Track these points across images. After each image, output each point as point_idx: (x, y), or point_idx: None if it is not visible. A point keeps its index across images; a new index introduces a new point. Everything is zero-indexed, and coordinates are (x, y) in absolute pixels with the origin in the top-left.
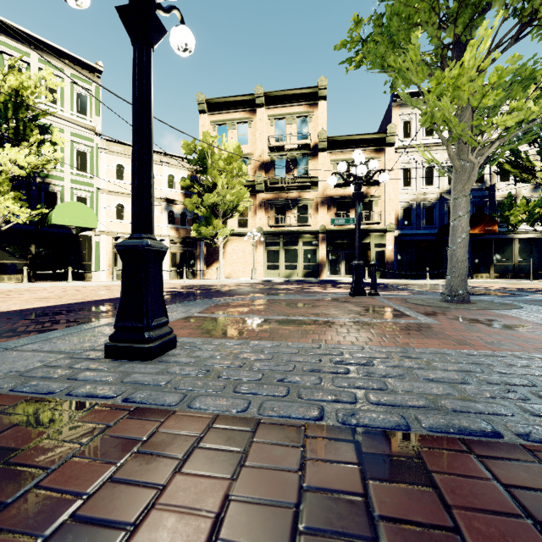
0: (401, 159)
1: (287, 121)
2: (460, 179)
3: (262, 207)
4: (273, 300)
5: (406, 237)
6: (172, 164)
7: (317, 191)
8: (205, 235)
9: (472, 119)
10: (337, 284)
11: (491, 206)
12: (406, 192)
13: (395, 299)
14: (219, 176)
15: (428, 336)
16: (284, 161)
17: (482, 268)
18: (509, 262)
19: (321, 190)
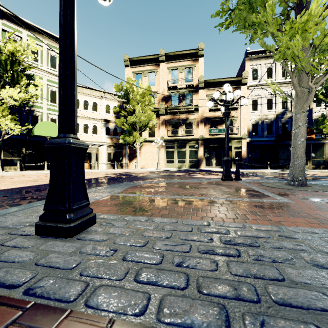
0: (251, 93)
1: (179, 71)
2: (300, 101)
3: (164, 124)
4: (170, 183)
5: (254, 142)
6: (108, 98)
7: (197, 114)
8: (128, 141)
9: (314, 55)
10: (211, 172)
11: (310, 122)
12: (254, 114)
13: (252, 183)
14: (137, 105)
15: (290, 214)
16: (177, 95)
17: None
18: (321, 158)
19: (200, 113)
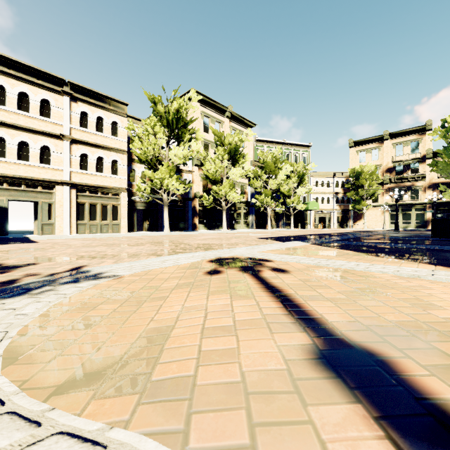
0: None
1: (404, 145)
2: None
3: (388, 192)
4: None
5: None
6: (337, 176)
7: (425, 181)
8: (357, 208)
9: None
10: None
11: None
12: None
13: None
14: (366, 182)
15: None
16: (401, 166)
17: None
18: None
19: (428, 180)
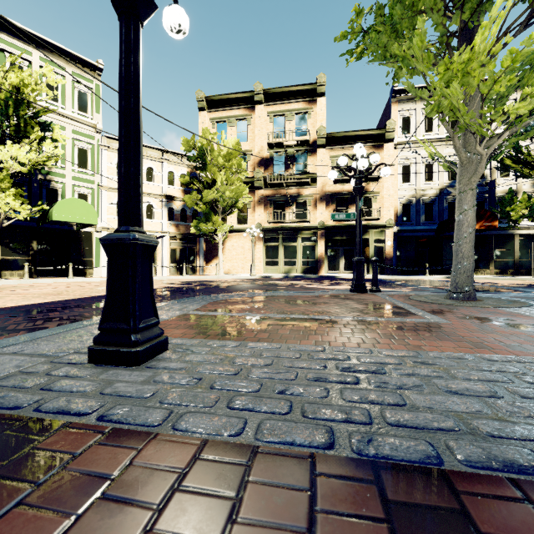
0: (400, 155)
1: (286, 118)
2: (466, 172)
3: (261, 204)
4: (272, 296)
5: (406, 233)
6: (172, 161)
7: (316, 188)
8: (204, 231)
9: (482, 108)
10: (336, 281)
11: (491, 201)
12: (405, 188)
13: (397, 296)
14: (219, 173)
15: (439, 337)
16: (283, 157)
17: (482, 264)
18: (509, 258)
19: (320, 186)
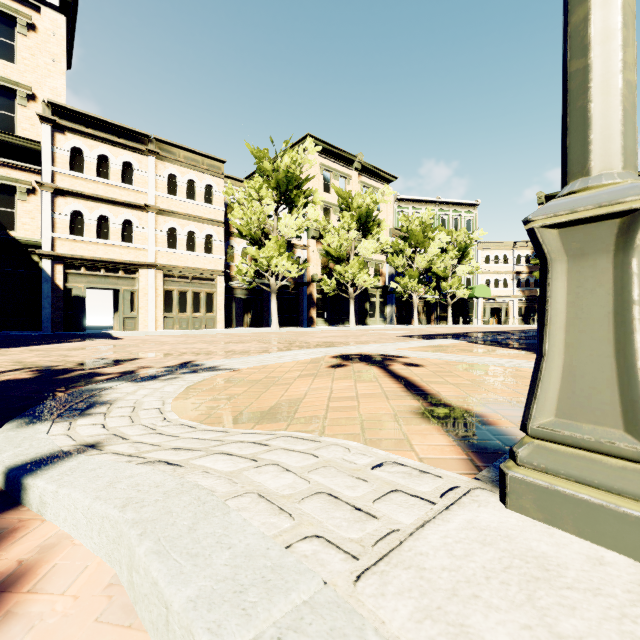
0: None
1: None
2: None
3: None
4: None
5: None
6: (519, 248)
7: None
8: None
9: None
10: None
11: None
12: None
13: None
14: None
15: None
16: None
17: None
18: None
19: None
